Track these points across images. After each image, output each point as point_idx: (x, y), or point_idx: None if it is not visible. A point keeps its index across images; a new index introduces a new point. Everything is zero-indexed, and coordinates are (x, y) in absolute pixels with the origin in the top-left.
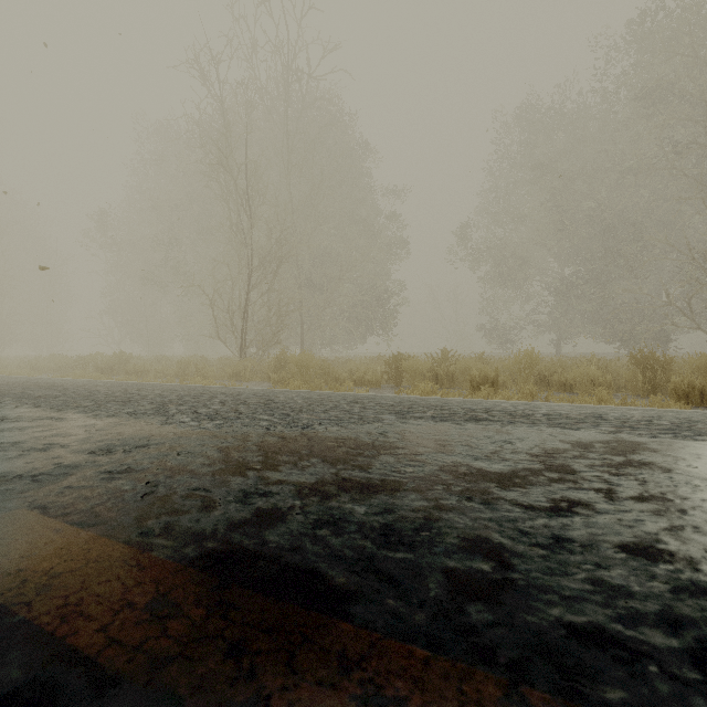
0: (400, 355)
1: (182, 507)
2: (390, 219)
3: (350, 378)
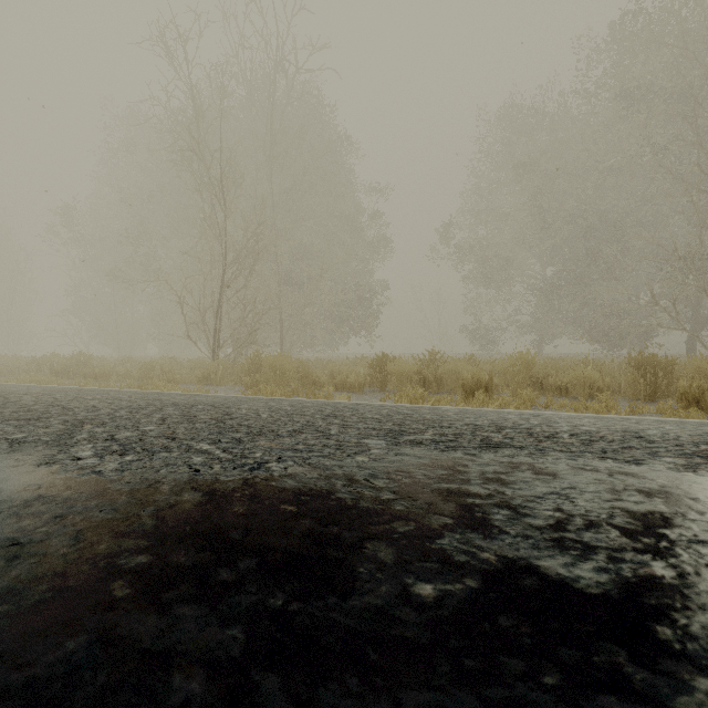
0: (385, 356)
1: None
2: (373, 216)
3: (331, 381)
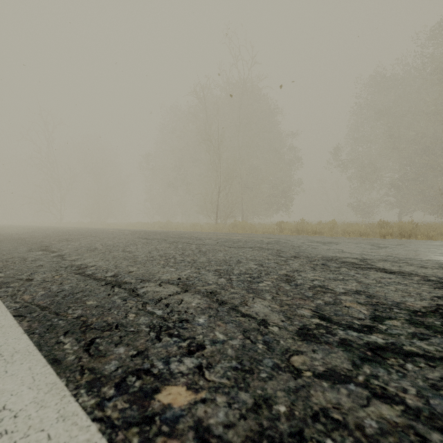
0: (282, 221)
1: (231, 236)
2: (290, 147)
3: (262, 231)
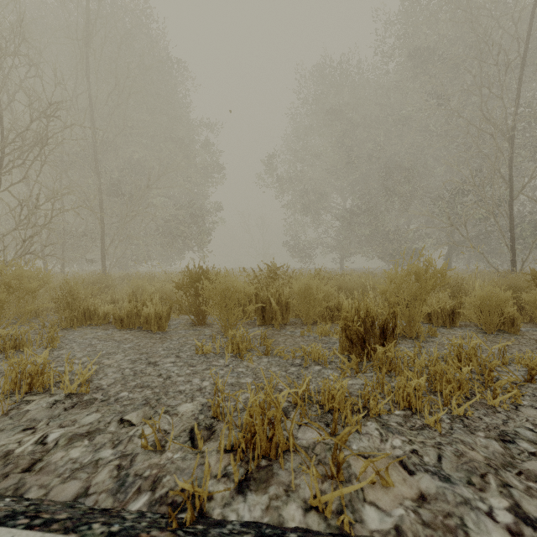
0: (203, 271)
1: None
2: (207, 142)
3: (111, 313)
